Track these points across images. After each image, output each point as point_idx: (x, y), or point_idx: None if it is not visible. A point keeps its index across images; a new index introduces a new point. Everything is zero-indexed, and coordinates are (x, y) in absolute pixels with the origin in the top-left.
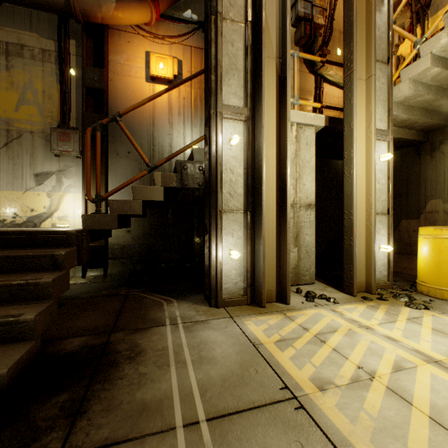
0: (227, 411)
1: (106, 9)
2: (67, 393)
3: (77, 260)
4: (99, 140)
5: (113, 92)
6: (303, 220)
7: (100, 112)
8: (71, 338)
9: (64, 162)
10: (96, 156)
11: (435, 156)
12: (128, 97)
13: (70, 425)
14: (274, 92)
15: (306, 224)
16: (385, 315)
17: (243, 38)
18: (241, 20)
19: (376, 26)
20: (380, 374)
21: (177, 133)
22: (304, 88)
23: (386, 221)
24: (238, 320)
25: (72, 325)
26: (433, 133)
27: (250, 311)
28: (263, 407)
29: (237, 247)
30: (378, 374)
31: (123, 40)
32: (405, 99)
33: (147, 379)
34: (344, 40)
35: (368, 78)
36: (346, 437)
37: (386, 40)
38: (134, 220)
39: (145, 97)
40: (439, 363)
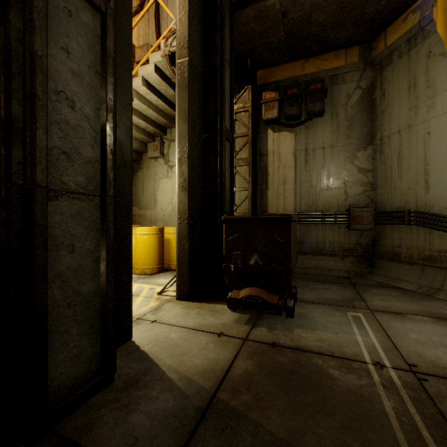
0: None
1: None
2: None
3: None
4: None
5: None
6: None
7: None
8: None
9: None
10: None
11: (135, 178)
12: None
13: None
14: None
15: None
16: None
17: None
18: None
19: None
20: None
21: None
22: None
23: None
24: None
25: None
26: (134, 162)
27: None
28: None
29: None
30: None
31: None
32: None
33: None
34: None
35: None
36: None
37: None
38: None
39: None
40: None
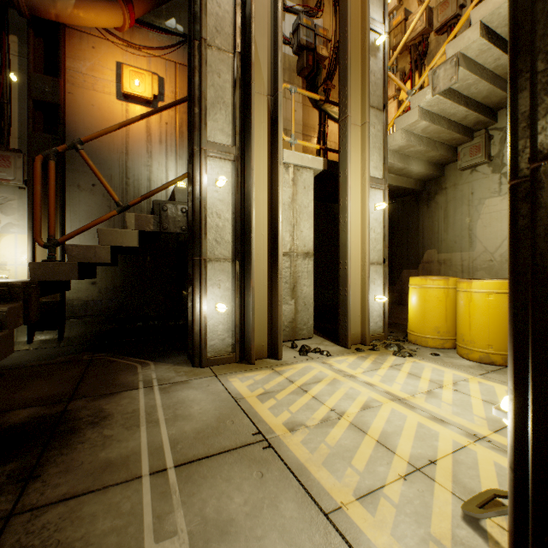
0: (197, 457)
1: (62, 5)
2: (15, 462)
3: (23, 318)
4: (52, 171)
5: (72, 108)
6: (301, 269)
7: (54, 132)
8: (16, 410)
9: (1, 194)
10: (50, 190)
11: (431, 206)
12: (93, 116)
13: (21, 488)
14: (265, 132)
15: (304, 274)
16: (371, 364)
17: (231, 69)
18: (230, 50)
19: (372, 72)
20: (348, 414)
21: (158, 164)
22: (307, 124)
23: (381, 271)
24: (223, 378)
25: (17, 397)
26: (429, 183)
27: (238, 368)
28: (233, 450)
29: (225, 299)
30: (347, 413)
31: (86, 44)
32: (400, 148)
33: (113, 440)
34: (340, 82)
35: (363, 124)
36: (302, 463)
37: (381, 87)
38: (101, 269)
39: (116, 118)
40: (402, 400)
